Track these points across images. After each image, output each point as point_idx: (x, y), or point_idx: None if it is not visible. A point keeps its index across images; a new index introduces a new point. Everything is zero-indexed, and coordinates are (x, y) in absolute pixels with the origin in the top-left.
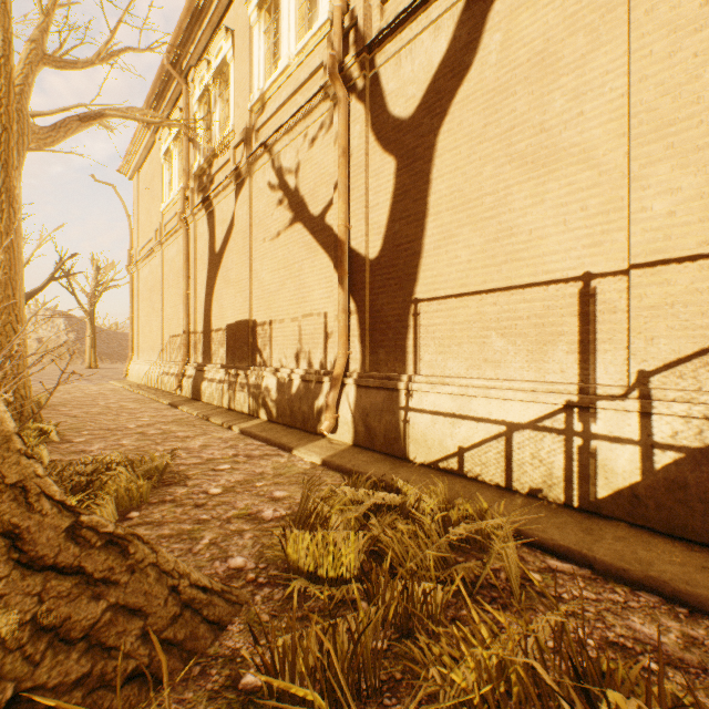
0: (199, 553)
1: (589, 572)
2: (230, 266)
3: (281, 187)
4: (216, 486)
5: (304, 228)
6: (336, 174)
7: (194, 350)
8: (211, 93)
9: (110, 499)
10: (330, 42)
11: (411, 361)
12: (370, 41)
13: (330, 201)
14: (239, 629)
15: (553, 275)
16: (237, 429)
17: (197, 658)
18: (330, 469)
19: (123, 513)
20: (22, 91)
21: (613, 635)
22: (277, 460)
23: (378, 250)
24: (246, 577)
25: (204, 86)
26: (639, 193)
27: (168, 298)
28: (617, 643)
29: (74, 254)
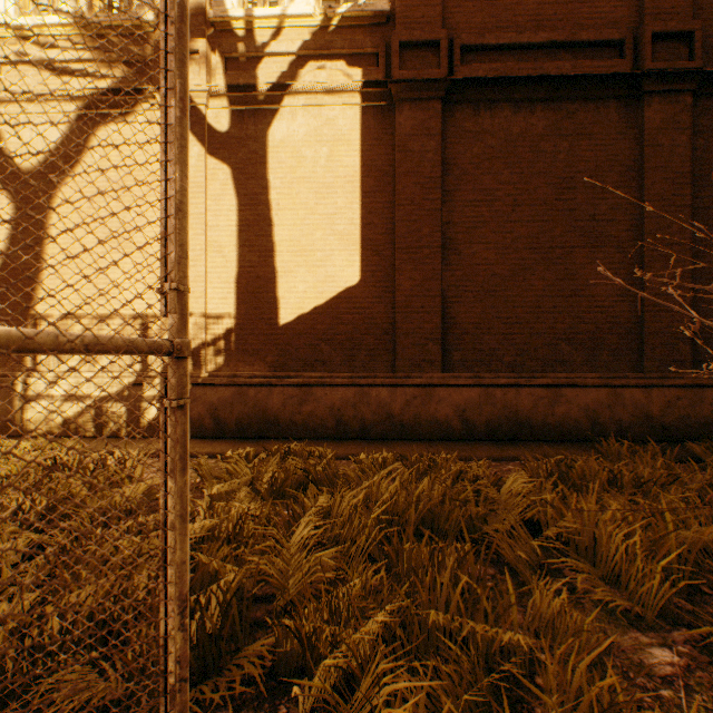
0: None
1: None
2: None
3: None
4: None
5: None
6: None
7: None
8: None
9: None
10: None
11: (31, 362)
12: None
13: None
14: None
15: (130, 311)
16: None
17: None
18: None
19: None
20: None
21: None
22: None
23: None
24: None
25: None
26: None
27: None
28: None
29: None
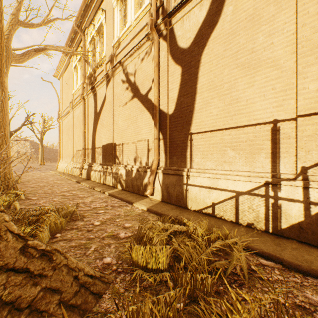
0: (89, 255)
1: (281, 266)
2: (104, 118)
3: (127, 82)
4: (97, 221)
5: (138, 100)
6: (153, 75)
7: (87, 157)
8: (95, 39)
9: (46, 228)
10: (150, 13)
11: (189, 162)
12: (169, 12)
13: (150, 87)
14: (109, 297)
15: (258, 121)
16: (107, 193)
17: (87, 313)
18: (151, 212)
19: (53, 234)
20: (8, 37)
21: (298, 301)
22: (126, 208)
23: (173, 110)
24: (112, 268)
25: (92, 36)
26: (302, 80)
27: (76, 133)
28: (301, 305)
29: (34, 113)
